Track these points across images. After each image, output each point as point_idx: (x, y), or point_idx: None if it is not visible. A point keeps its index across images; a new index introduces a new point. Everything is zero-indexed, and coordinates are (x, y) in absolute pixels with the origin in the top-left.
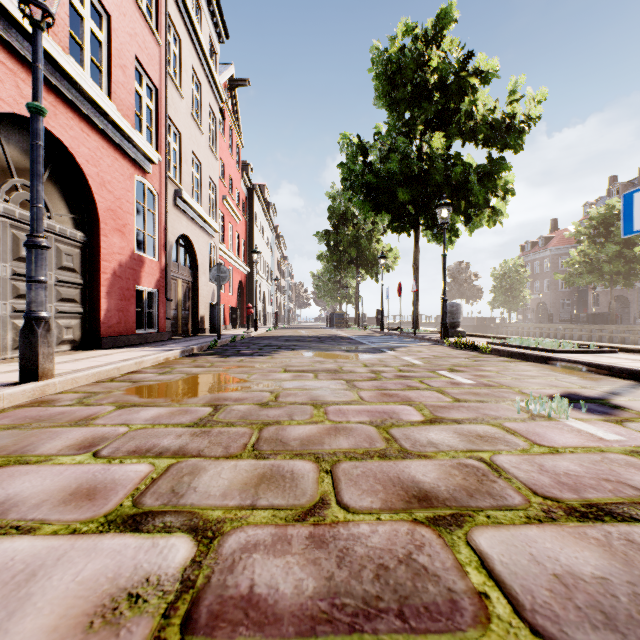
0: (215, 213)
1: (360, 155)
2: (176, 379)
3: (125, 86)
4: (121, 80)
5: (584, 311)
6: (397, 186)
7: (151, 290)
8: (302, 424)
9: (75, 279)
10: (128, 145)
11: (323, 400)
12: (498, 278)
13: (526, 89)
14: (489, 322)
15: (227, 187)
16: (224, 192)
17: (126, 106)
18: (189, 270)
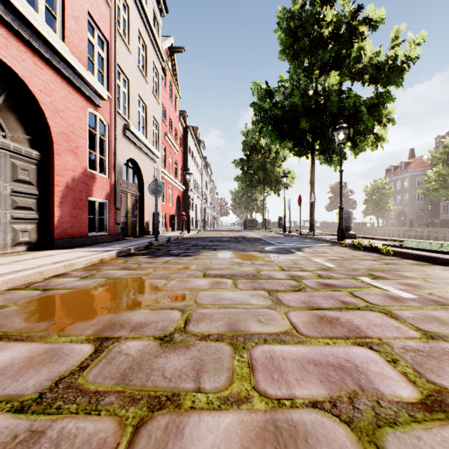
0: (158, 144)
1: (267, 98)
2: (91, 286)
3: (78, 34)
4: (74, 28)
5: (437, 218)
6: (299, 117)
7: (102, 201)
8: (214, 407)
9: (31, 190)
10: (80, 81)
11: (245, 330)
12: (369, 193)
13: (407, 34)
14: (362, 226)
15: (168, 126)
16: (165, 130)
17: (79, 50)
18: (137, 186)
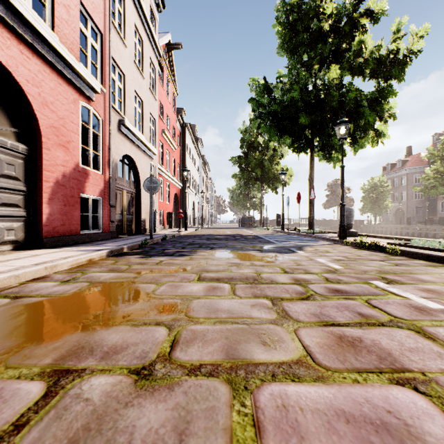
0: (155, 141)
1: (266, 94)
2: (69, 293)
3: (69, 23)
4: (65, 17)
5: (434, 215)
6: (298, 112)
7: (96, 198)
8: None
9: (17, 186)
10: (71, 73)
11: (247, 358)
12: (366, 191)
13: (410, 26)
14: (359, 223)
15: (165, 123)
16: (163, 127)
17: (70, 40)
18: (133, 183)
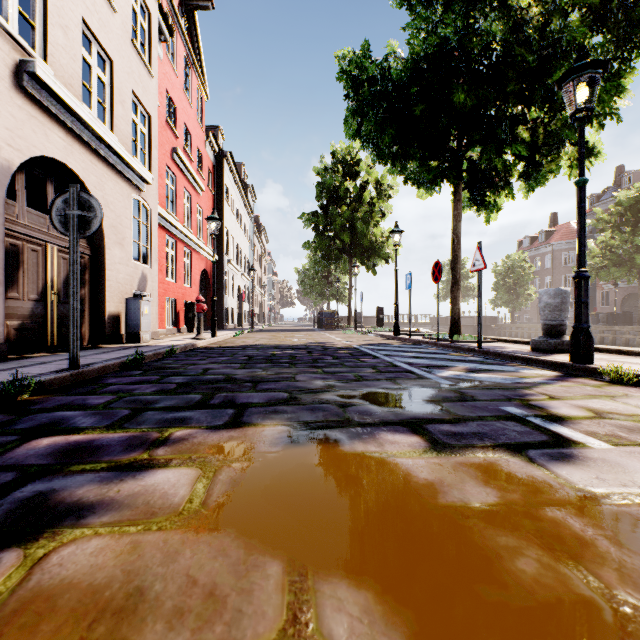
0: (149, 157)
1: None
2: None
3: None
4: None
5: (594, 310)
6: (450, 80)
7: None
8: None
9: None
10: None
11: None
12: (500, 274)
13: None
14: (490, 322)
15: (181, 140)
16: (175, 144)
17: None
18: None
